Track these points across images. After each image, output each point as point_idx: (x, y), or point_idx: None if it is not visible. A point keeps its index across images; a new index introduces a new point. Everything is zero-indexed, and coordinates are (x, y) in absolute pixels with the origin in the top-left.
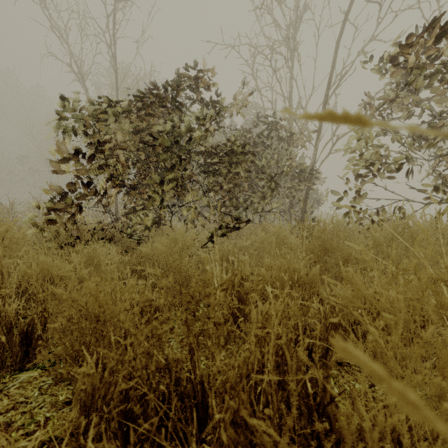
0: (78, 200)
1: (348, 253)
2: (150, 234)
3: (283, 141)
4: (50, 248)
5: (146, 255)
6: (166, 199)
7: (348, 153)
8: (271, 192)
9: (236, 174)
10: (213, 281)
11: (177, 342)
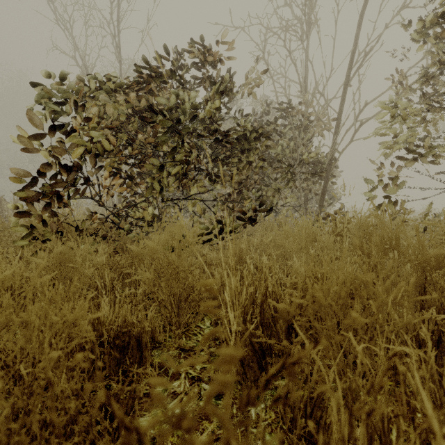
0: (57, 187)
1: (422, 254)
2: (151, 230)
3: (298, 128)
4: (22, 246)
5: (137, 255)
6: (168, 190)
7: (380, 135)
8: (286, 184)
9: (247, 162)
10: (223, 289)
11: (167, 395)
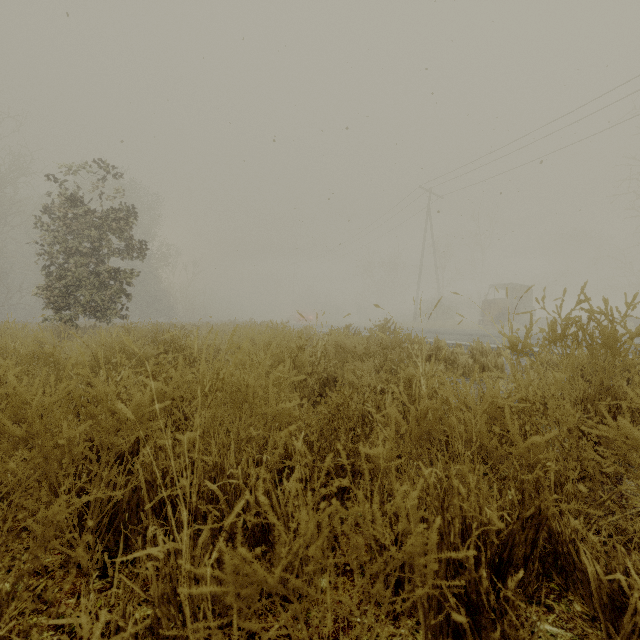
0: None
1: None
2: None
3: None
4: None
5: None
6: None
7: None
8: None
9: None
10: None
11: None
